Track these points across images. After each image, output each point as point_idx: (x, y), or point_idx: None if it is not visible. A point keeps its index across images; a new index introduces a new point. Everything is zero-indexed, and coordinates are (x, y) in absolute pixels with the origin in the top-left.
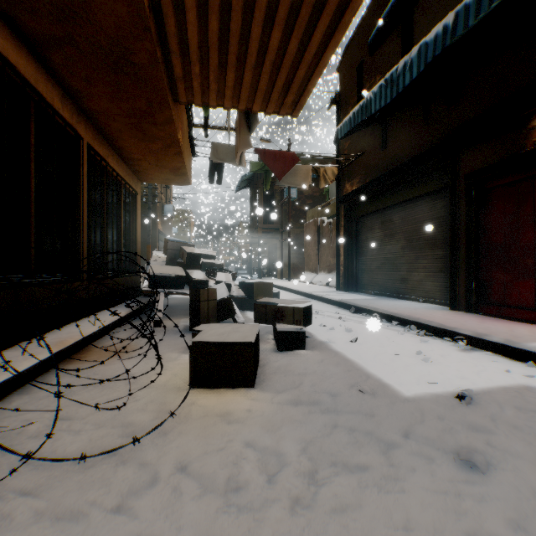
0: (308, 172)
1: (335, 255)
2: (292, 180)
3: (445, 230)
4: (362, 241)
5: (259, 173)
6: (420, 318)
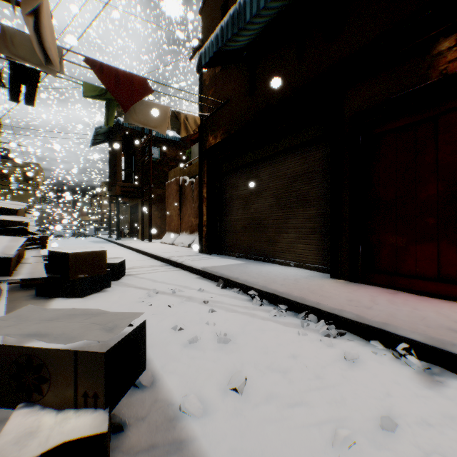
0: (166, 113)
1: (197, 216)
2: (146, 120)
3: (319, 186)
4: (226, 200)
5: (117, 127)
6: (320, 303)
